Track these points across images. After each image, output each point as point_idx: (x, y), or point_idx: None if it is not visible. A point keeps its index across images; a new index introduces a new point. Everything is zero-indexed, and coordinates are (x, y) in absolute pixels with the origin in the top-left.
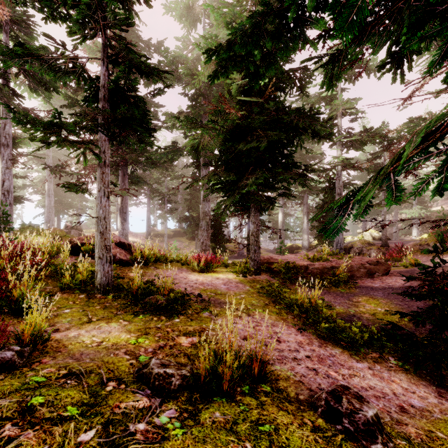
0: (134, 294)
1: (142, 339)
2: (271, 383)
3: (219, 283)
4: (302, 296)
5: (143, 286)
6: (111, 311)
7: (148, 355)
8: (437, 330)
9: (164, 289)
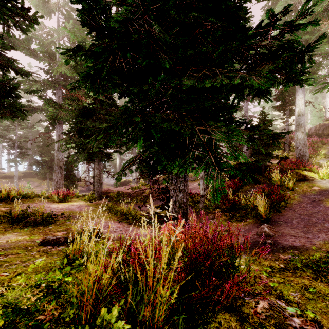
0: (15, 218)
1: (33, 236)
2: (102, 237)
3: (74, 207)
4: (123, 207)
5: (21, 213)
6: (0, 230)
7: (40, 240)
8: (164, 209)
9: (37, 213)
